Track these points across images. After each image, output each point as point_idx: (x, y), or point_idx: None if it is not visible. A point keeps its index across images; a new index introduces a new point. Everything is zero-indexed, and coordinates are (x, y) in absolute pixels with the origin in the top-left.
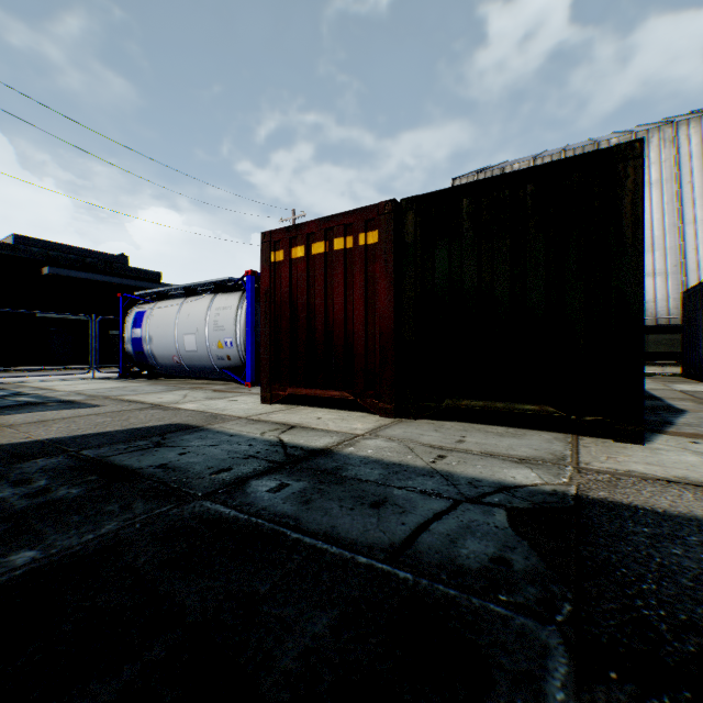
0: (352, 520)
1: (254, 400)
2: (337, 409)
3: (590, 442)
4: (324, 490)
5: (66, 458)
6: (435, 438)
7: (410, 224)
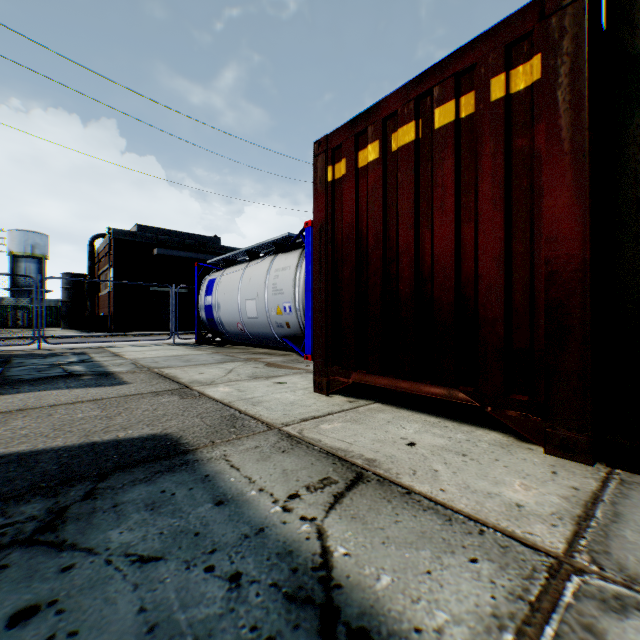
0: None
1: (306, 383)
2: (437, 415)
3: None
4: None
5: None
6: None
7: (638, 5)
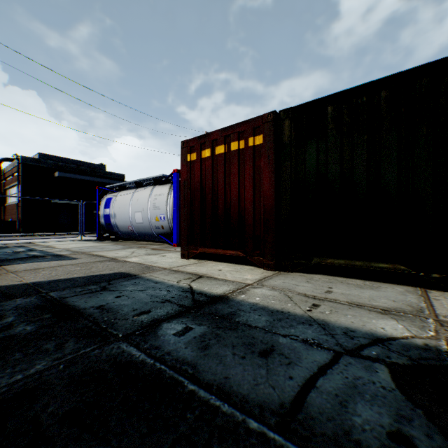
0: (243, 370)
1: (177, 256)
2: (233, 263)
3: (438, 295)
4: (220, 335)
5: (37, 298)
6: (308, 289)
7: (286, 128)
